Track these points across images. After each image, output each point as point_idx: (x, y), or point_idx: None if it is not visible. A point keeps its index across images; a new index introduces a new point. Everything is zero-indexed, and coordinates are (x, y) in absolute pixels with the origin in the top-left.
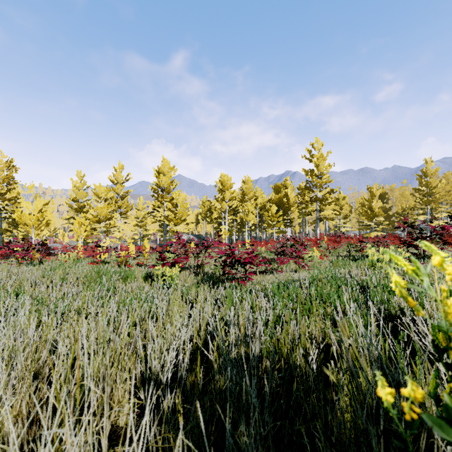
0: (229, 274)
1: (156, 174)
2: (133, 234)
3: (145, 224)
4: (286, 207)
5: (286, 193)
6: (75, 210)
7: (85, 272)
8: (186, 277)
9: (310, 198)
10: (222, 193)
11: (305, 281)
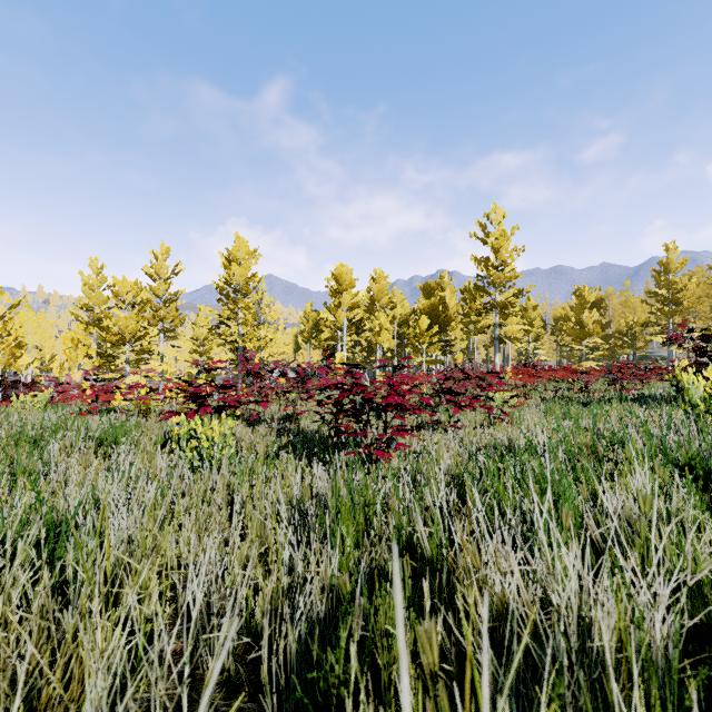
0: (348, 434)
1: (225, 262)
2: (189, 366)
3: (208, 350)
4: (443, 321)
5: (443, 298)
6: (86, 324)
7: (18, 431)
8: (255, 441)
9: (484, 305)
10: (336, 296)
11: (544, 451)
